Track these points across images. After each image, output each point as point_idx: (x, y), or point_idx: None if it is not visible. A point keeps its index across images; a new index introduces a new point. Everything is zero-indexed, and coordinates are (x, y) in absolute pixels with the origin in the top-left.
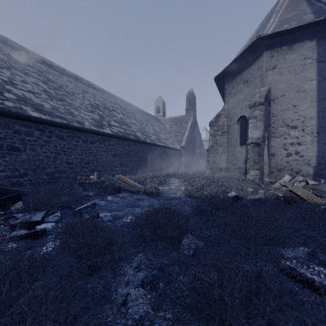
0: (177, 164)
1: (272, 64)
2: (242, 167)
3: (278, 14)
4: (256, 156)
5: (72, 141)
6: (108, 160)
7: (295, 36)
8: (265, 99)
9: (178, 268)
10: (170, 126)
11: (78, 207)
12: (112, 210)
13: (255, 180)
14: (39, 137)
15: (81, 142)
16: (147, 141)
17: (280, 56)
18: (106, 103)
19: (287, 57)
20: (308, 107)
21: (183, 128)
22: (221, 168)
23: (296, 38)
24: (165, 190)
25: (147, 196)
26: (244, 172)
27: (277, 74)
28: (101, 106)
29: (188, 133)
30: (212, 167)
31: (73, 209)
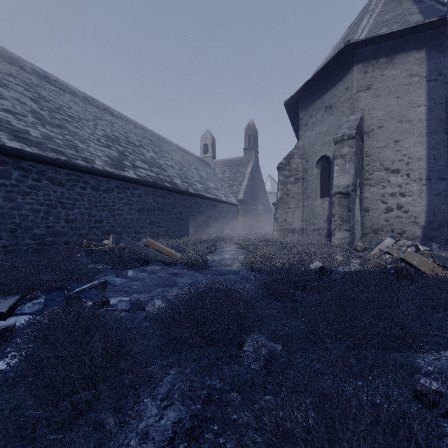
0: (232, 225)
1: (366, 83)
2: (323, 228)
3: (374, 13)
4: (344, 211)
5: (75, 187)
6: (132, 217)
7: (397, 44)
8: (357, 130)
9: (240, 397)
10: (222, 172)
11: (77, 287)
12: (133, 292)
13: (343, 245)
14: (20, 180)
15: (90, 189)
16: (190, 191)
17: (377, 72)
18: (130, 135)
19: (386, 73)
20: (415, 144)
21: (240, 175)
22: (295, 229)
23: (399, 48)
24: (216, 260)
25: (189, 269)
26: (327, 235)
27: (373, 97)
28: (121, 140)
29: (248, 182)
30: (281, 228)
31: (68, 291)
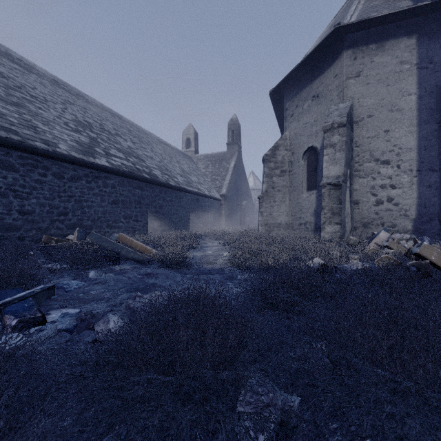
0: (215, 220)
1: (356, 69)
2: (310, 222)
3: None
4: (335, 204)
5: (32, 174)
6: (104, 209)
7: (388, 30)
8: (347, 118)
9: None
10: (205, 166)
11: (8, 296)
12: (89, 300)
13: (333, 239)
14: None
15: (51, 177)
16: (170, 184)
17: (367, 59)
18: (106, 123)
19: (376, 60)
20: (406, 134)
21: (223, 169)
22: (280, 223)
23: (389, 33)
24: (198, 257)
25: (166, 268)
26: (314, 229)
27: (363, 84)
28: (95, 126)
29: (231, 176)
30: (266, 222)
31: None
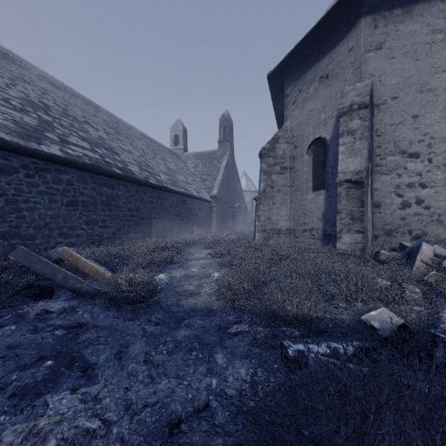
0: (205, 224)
1: (376, 40)
2: (317, 228)
3: None
4: (355, 206)
5: None
6: (55, 213)
7: None
8: (370, 98)
9: None
10: (194, 165)
11: None
12: None
13: (354, 252)
14: None
15: None
16: (150, 182)
17: (391, 27)
18: (73, 109)
19: (402, 28)
20: (439, 120)
21: (214, 169)
22: (280, 229)
23: None
24: (176, 280)
25: (114, 312)
26: (322, 237)
27: (385, 59)
28: (54, 109)
29: (223, 176)
30: (264, 228)
31: None
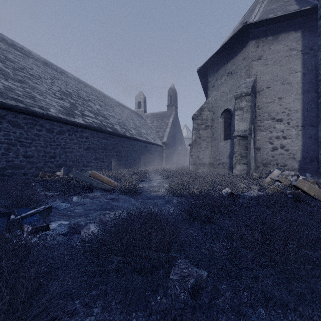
0: (159, 161)
1: (258, 54)
2: (226, 162)
3: (263, 4)
4: (243, 150)
5: (32, 130)
6: (81, 154)
7: (281, 26)
8: (252, 89)
9: None
10: (151, 122)
11: (23, 213)
12: (74, 216)
13: (242, 175)
14: None
15: (45, 131)
16: (126, 135)
17: (266, 47)
18: (81, 92)
19: (273, 47)
20: (294, 100)
21: (164, 124)
22: (205, 163)
23: (282, 29)
24: (146, 187)
25: (124, 195)
26: (229, 168)
27: (263, 65)
28: (74, 95)
29: (170, 129)
30: (195, 162)
31: (15, 216)
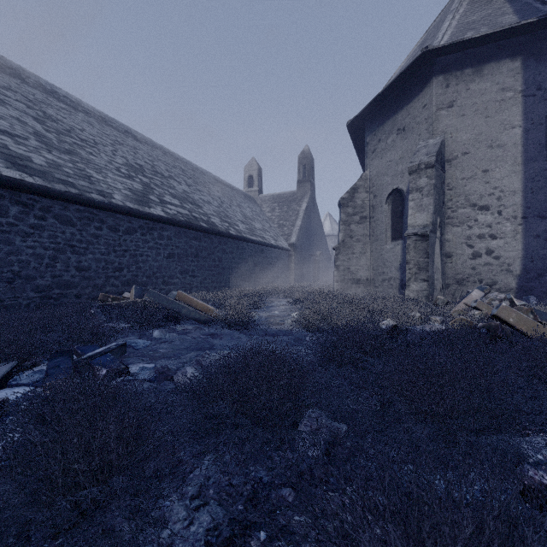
0: (283, 274)
1: (448, 99)
2: (395, 278)
3: (457, 14)
4: (422, 257)
5: (88, 228)
6: (159, 264)
7: (487, 51)
8: (437, 157)
9: (294, 494)
10: (271, 209)
11: (89, 351)
12: (159, 357)
13: (420, 298)
14: (20, 217)
15: (107, 230)
16: (231, 233)
17: (462, 86)
18: (158, 164)
19: (473, 87)
20: (509, 174)
21: (292, 213)
22: (360, 279)
23: (488, 55)
24: (263, 317)
25: (230, 329)
26: (399, 287)
27: (457, 116)
28: (147, 169)
29: (302, 222)
30: (343, 278)
31: (78, 356)
